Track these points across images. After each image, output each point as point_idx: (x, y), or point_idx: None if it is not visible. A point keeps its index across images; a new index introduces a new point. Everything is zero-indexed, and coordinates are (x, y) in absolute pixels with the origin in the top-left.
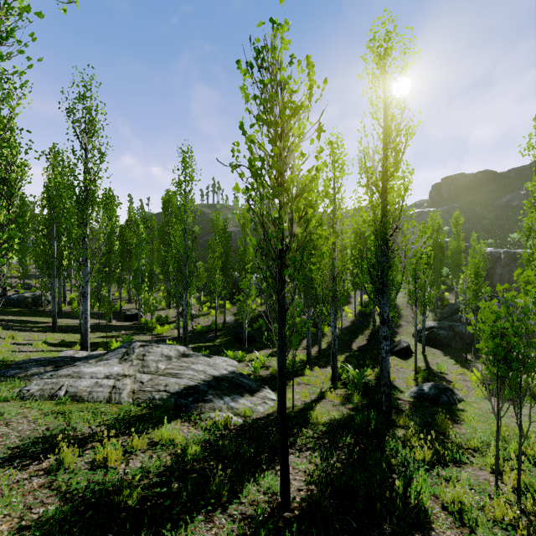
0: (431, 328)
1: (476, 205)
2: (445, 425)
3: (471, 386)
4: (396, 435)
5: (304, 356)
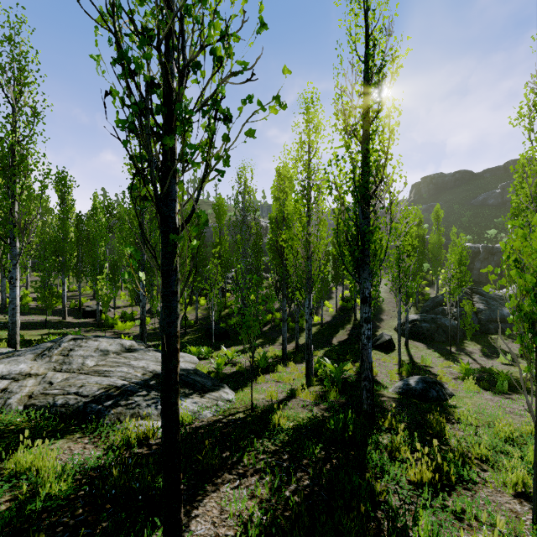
0: (414, 321)
1: (454, 204)
2: (440, 427)
3: (459, 379)
4: (380, 443)
5: (279, 351)
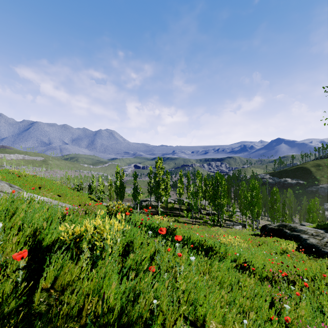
0: None
1: None
2: None
3: None
4: None
5: None
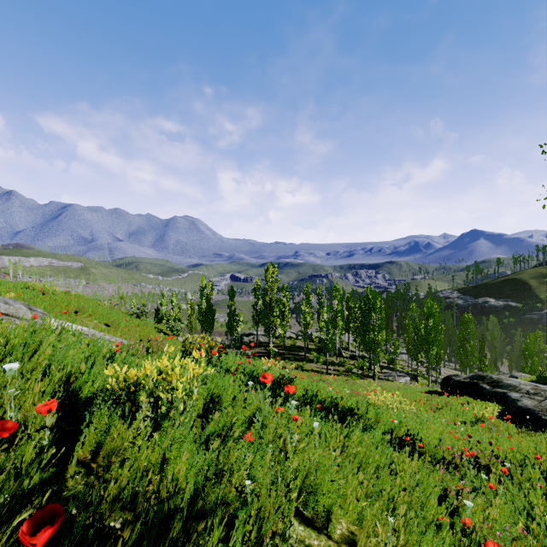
0: None
1: None
2: None
3: None
4: None
5: None
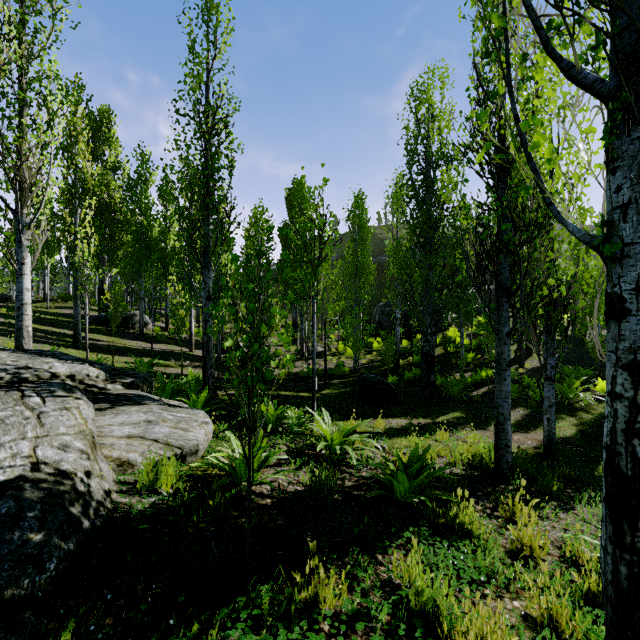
0: None
1: None
2: None
3: None
4: None
5: (490, 449)
